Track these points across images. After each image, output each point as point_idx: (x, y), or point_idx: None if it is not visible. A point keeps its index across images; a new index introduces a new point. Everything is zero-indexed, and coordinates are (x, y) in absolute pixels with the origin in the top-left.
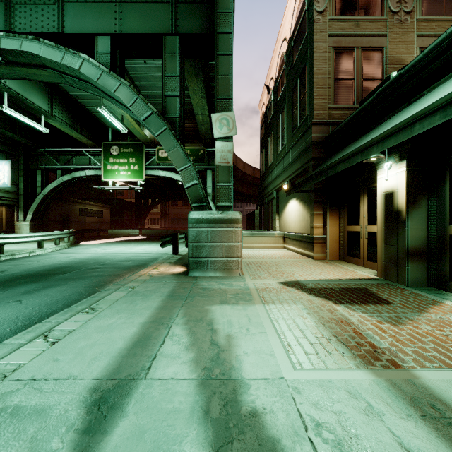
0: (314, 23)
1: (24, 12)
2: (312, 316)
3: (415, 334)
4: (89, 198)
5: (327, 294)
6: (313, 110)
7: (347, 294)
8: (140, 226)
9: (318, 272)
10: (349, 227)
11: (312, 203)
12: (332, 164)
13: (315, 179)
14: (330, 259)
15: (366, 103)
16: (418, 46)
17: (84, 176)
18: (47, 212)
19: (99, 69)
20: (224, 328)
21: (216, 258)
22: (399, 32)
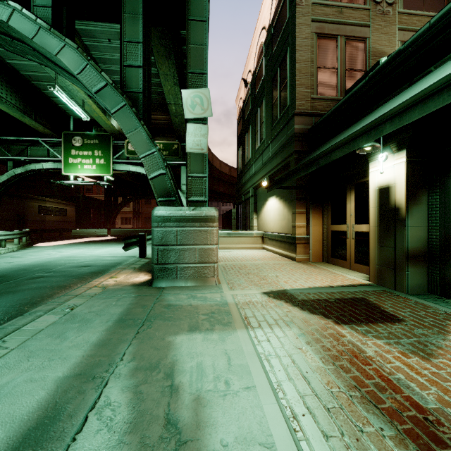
0: (297, 5)
1: None
2: (314, 348)
3: None
4: (50, 194)
5: (323, 308)
6: (295, 100)
7: (346, 308)
8: (110, 225)
9: (305, 277)
10: (334, 227)
11: (294, 201)
12: (325, 152)
13: (302, 171)
14: (313, 261)
15: (356, 88)
16: (400, 39)
17: (41, 169)
18: None
19: (35, 24)
20: (191, 382)
21: (187, 263)
22: (381, 23)
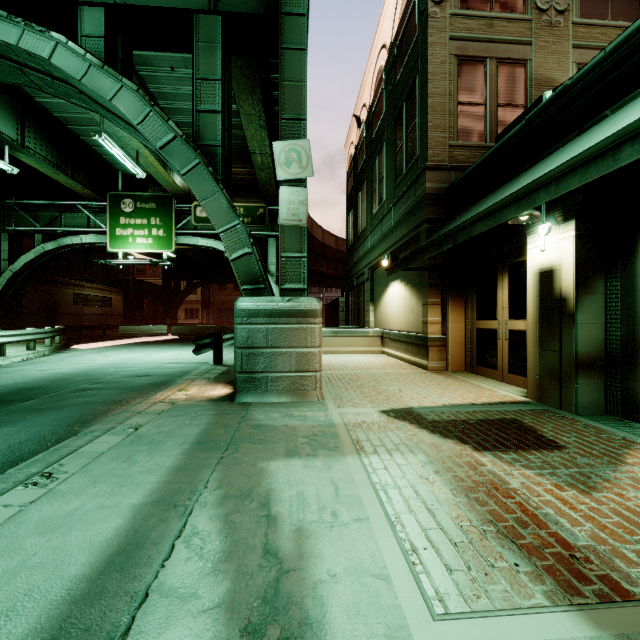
0: (429, 18)
1: None
2: (444, 479)
3: (625, 511)
4: (90, 278)
5: (459, 431)
6: (427, 148)
7: (491, 432)
8: (170, 320)
9: (439, 392)
10: (481, 323)
11: (425, 287)
12: (464, 224)
13: (435, 249)
14: (451, 370)
15: (509, 134)
16: (575, 61)
17: (79, 243)
18: (20, 300)
19: (84, 60)
20: (291, 512)
21: (280, 372)
22: (548, 39)
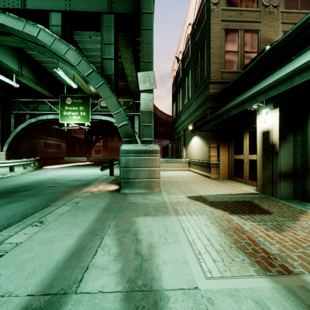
0: (211, 11)
1: None
2: (215, 225)
3: (296, 240)
4: (51, 135)
5: (223, 206)
6: (210, 73)
7: (238, 206)
8: (88, 155)
9: (215, 188)
10: (236, 156)
11: (209, 139)
12: (226, 110)
13: (213, 121)
14: (222, 178)
15: (248, 67)
16: (282, 30)
17: (46, 119)
18: (19, 145)
19: (52, 37)
20: (146, 238)
21: (141, 179)
22: (269, 19)
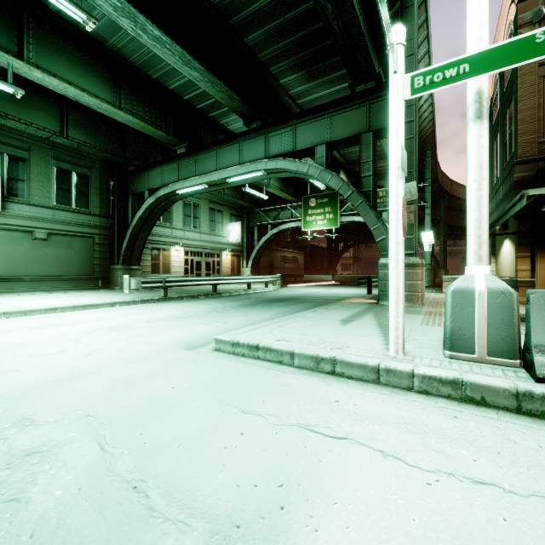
0: None
1: (274, 140)
2: None
3: None
4: (286, 245)
5: None
6: (517, 149)
7: None
8: (332, 272)
9: None
10: None
11: (516, 245)
12: (496, 219)
13: (492, 228)
14: None
15: None
16: None
17: (288, 228)
18: (259, 260)
19: (318, 169)
20: None
21: None
22: None
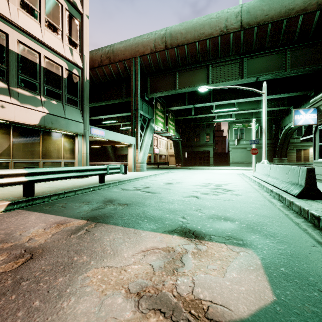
0: None
1: None
2: None
3: None
4: None
5: None
6: None
7: None
8: None
9: None
10: None
11: None
12: None
13: None
14: None
15: None
16: None
17: None
18: None
19: None
20: None
21: None
22: None
